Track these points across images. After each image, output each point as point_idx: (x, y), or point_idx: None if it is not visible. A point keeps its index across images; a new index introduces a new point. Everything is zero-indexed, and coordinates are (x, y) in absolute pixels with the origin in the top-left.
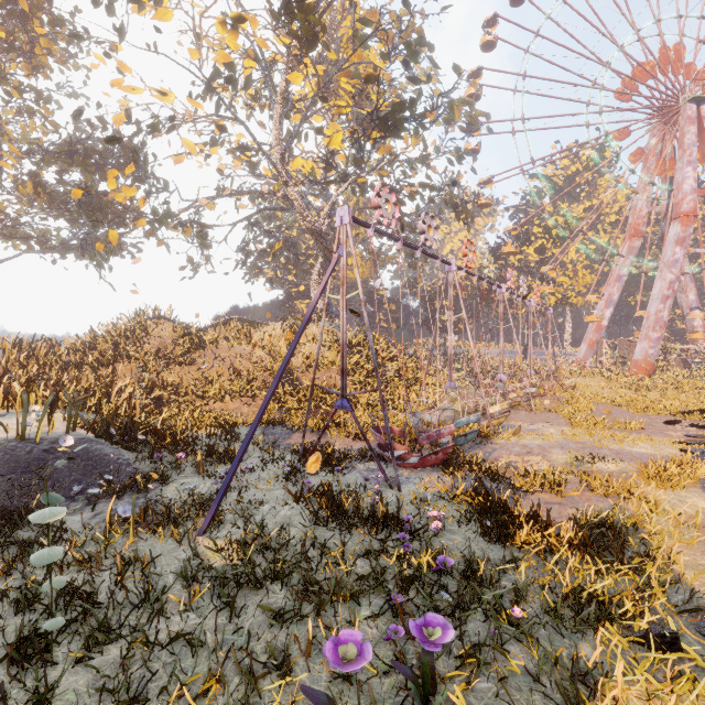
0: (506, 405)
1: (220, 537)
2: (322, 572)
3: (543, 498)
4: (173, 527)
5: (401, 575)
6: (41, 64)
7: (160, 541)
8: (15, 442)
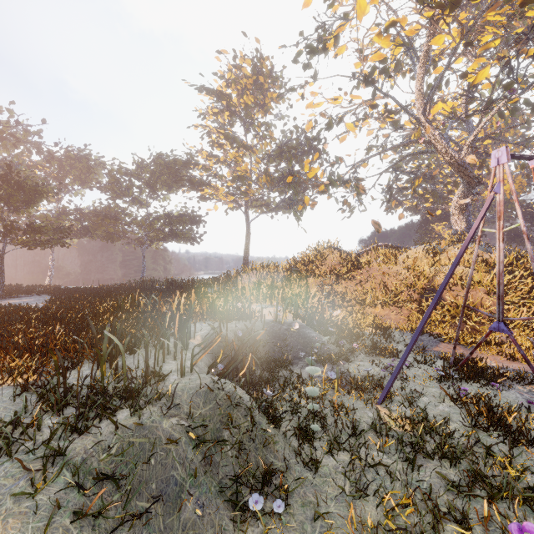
0: None
1: (392, 410)
2: (488, 469)
3: None
4: (359, 393)
5: None
6: (268, 108)
7: (353, 400)
8: (273, 322)
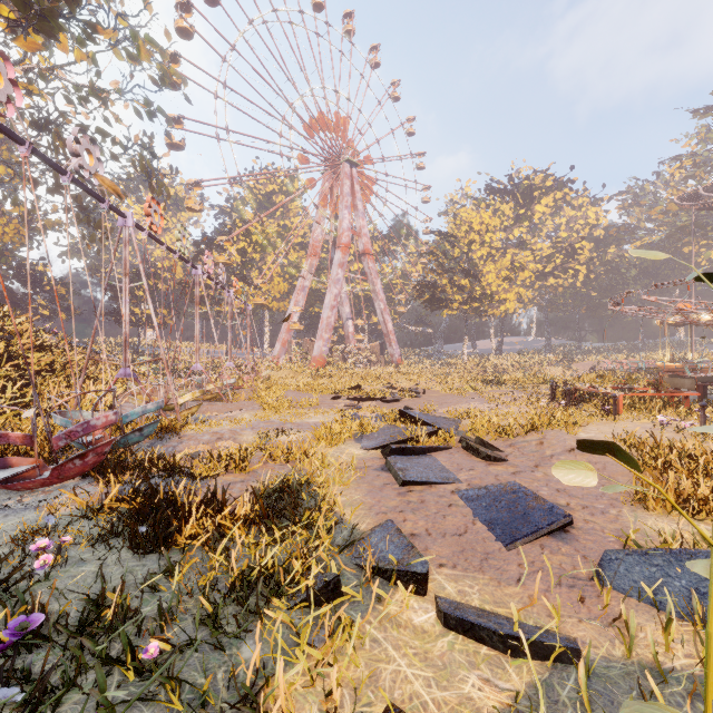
0: (198, 393)
1: None
2: None
3: (226, 480)
4: None
5: None
6: None
7: None
8: None
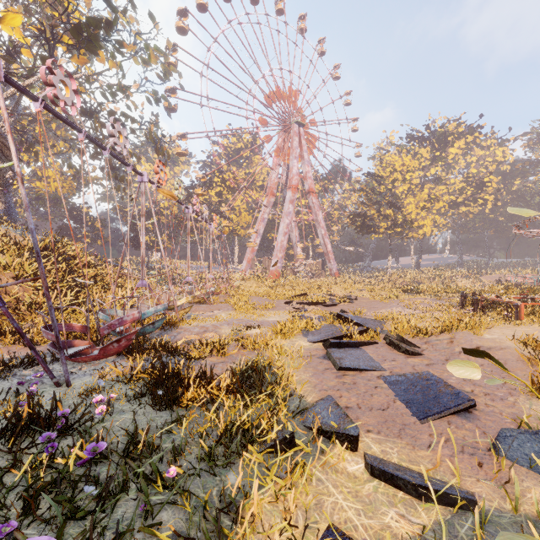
0: (190, 298)
1: None
2: None
3: (212, 361)
4: None
5: (37, 487)
6: None
7: None
8: None
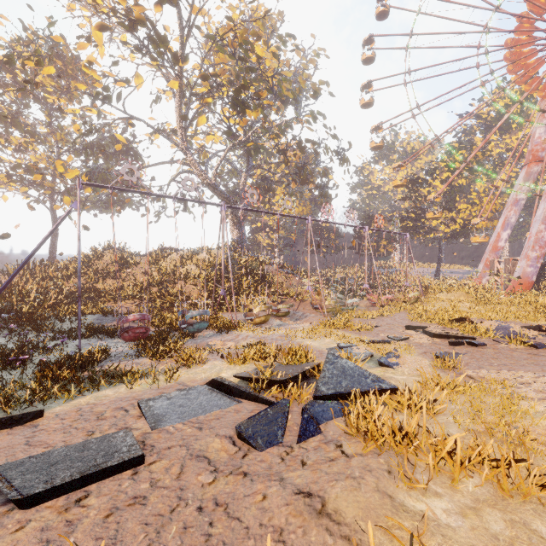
0: (263, 308)
1: None
2: None
3: (142, 361)
4: None
5: None
6: (73, 97)
7: None
8: None
